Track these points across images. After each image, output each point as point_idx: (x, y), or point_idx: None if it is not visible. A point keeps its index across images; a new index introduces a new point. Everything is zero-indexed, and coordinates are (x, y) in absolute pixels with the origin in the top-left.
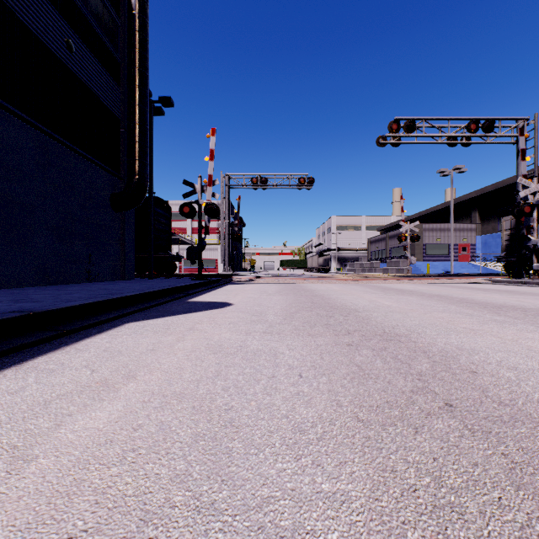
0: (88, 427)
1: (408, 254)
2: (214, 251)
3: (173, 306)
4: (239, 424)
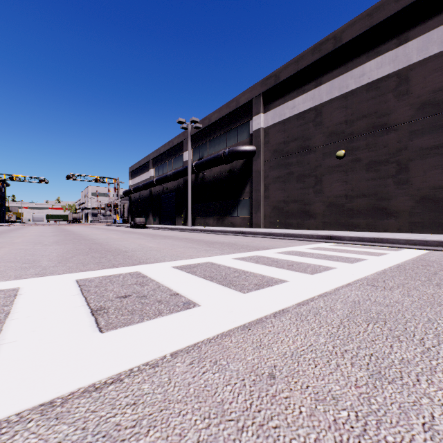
0: None
1: (100, 215)
2: None
3: None
4: None
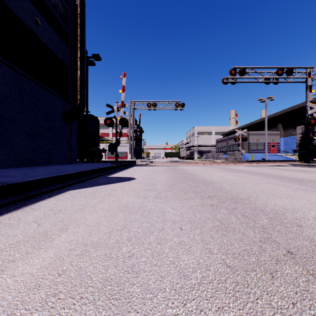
0: (25, 272)
1: (240, 149)
2: (125, 147)
3: (99, 179)
4: (138, 270)
